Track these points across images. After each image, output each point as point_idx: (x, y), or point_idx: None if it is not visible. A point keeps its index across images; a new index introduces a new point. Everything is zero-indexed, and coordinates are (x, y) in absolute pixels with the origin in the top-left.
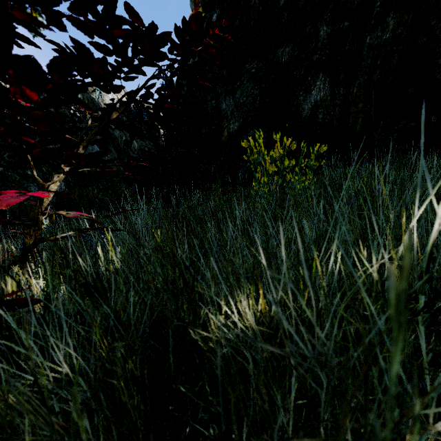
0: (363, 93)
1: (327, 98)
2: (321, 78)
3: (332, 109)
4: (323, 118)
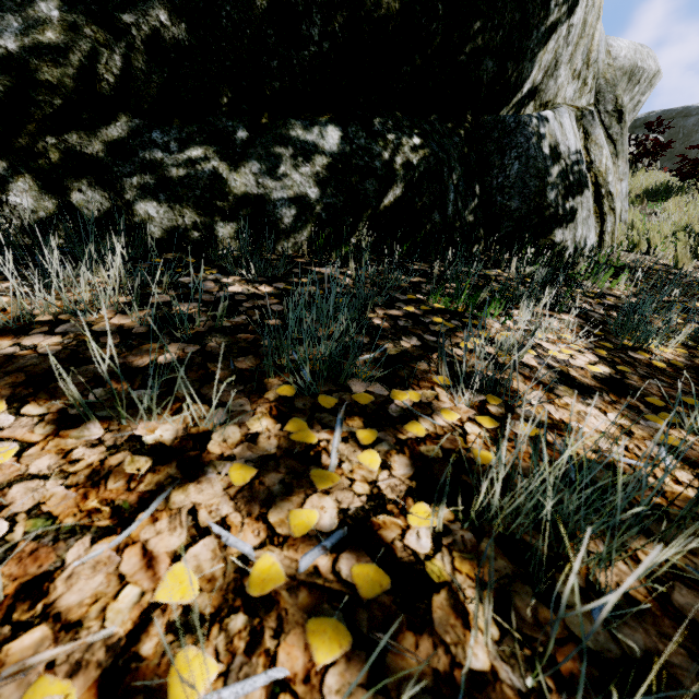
0: None
1: None
2: None
3: None
4: None
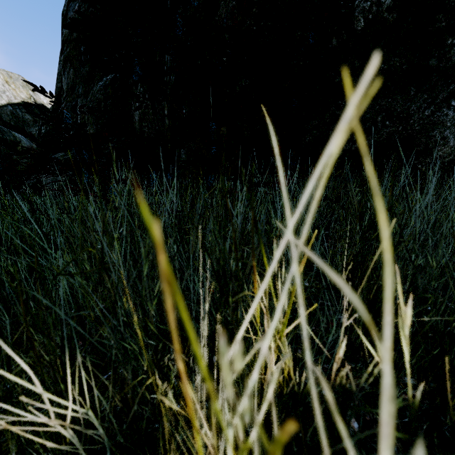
0: (167, 109)
1: (150, 111)
2: (140, 88)
3: (157, 123)
4: (149, 132)
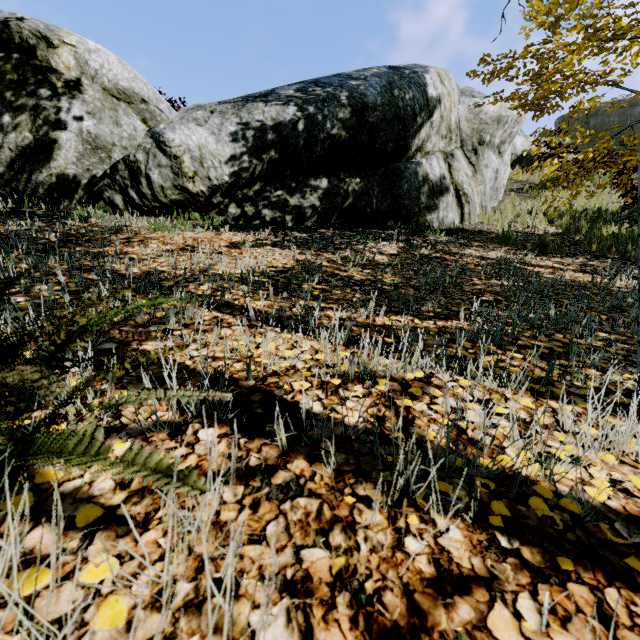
0: None
1: None
2: None
3: None
4: None
